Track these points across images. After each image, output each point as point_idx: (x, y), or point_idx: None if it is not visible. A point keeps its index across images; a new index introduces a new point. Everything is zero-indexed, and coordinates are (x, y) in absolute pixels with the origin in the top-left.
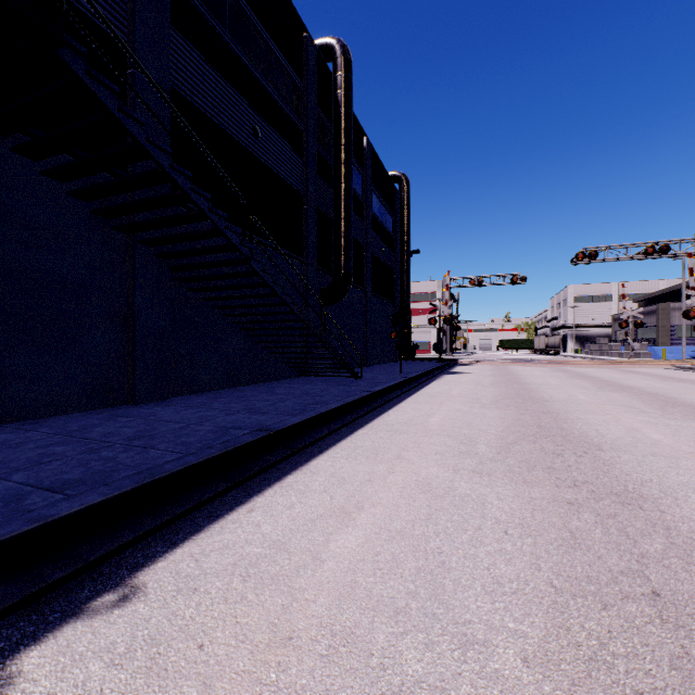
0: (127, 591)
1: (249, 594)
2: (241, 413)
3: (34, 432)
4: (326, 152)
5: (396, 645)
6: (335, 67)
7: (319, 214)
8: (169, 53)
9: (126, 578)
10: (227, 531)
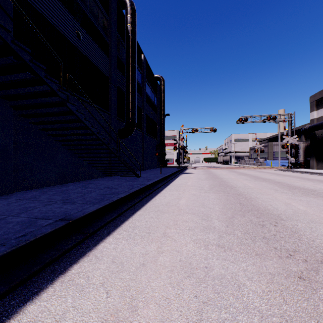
0: None
1: None
2: (57, 203)
3: None
4: (122, 57)
5: None
6: (126, 12)
7: (118, 89)
8: None
9: None
10: None
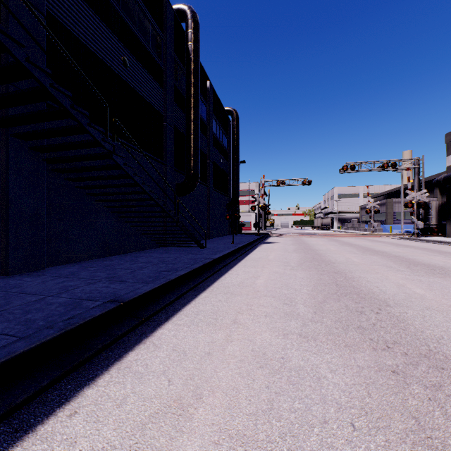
0: None
1: None
2: (102, 282)
3: None
4: (180, 87)
5: None
6: (186, 26)
7: (175, 130)
8: None
9: None
10: None
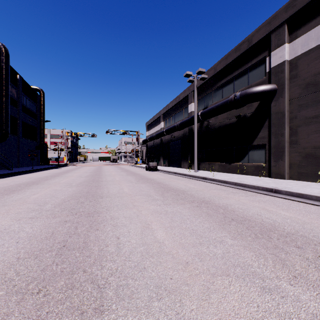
0: None
1: None
2: None
3: None
4: None
5: None
6: (0, 54)
7: None
8: None
9: None
10: None
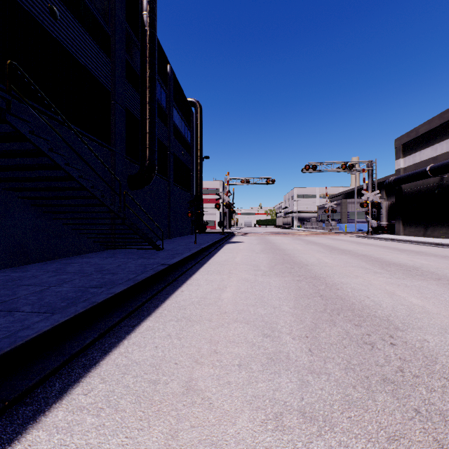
0: None
1: None
2: None
3: None
4: (134, 64)
5: None
6: None
7: (128, 112)
8: None
9: None
10: None
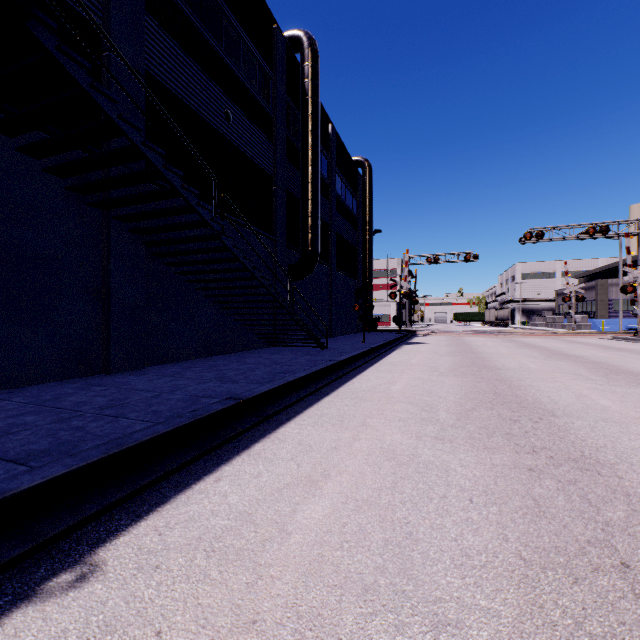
0: (85, 569)
1: (212, 571)
2: (212, 381)
3: (7, 402)
4: (294, 137)
5: (365, 628)
6: (302, 58)
7: (288, 195)
8: (144, 38)
9: (86, 555)
10: (193, 502)
